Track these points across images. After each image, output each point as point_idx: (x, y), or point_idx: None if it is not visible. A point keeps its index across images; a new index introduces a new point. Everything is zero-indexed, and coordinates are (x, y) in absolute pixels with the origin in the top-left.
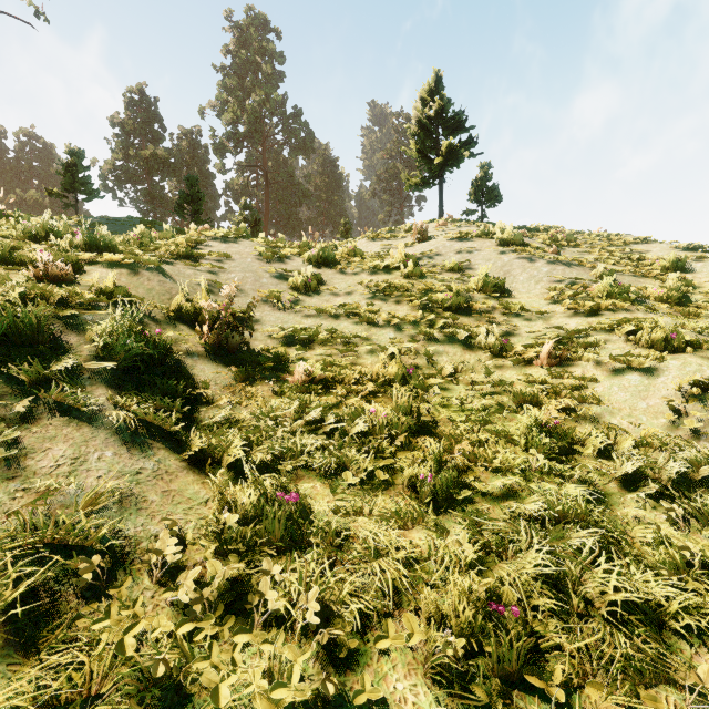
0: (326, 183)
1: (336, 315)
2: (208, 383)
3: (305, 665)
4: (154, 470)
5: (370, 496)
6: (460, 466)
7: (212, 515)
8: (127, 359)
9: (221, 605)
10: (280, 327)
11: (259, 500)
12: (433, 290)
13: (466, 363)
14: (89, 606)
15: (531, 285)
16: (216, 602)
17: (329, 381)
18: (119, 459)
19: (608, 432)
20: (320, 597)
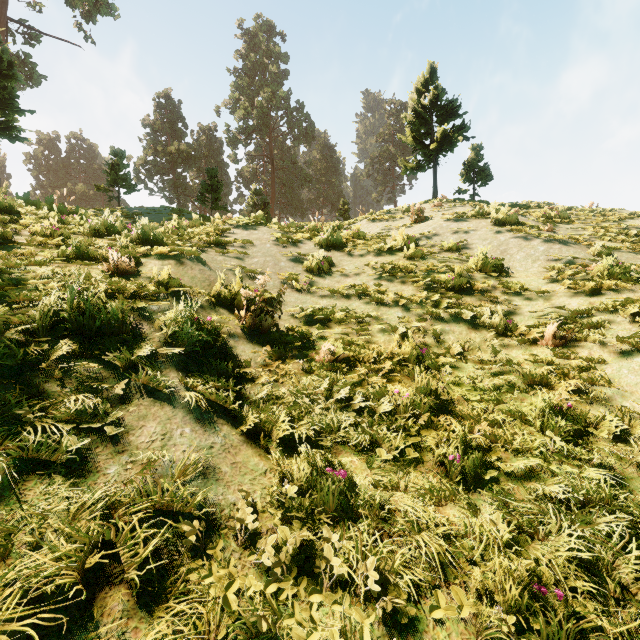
0: (325, 167)
1: (347, 295)
2: (249, 362)
3: (370, 626)
4: (222, 444)
5: (404, 473)
6: (481, 446)
7: (277, 488)
8: (189, 345)
9: (294, 568)
10: (300, 307)
11: (312, 474)
12: (435, 271)
13: (472, 342)
14: (195, 565)
15: (528, 263)
16: (290, 565)
17: (350, 360)
18: (195, 434)
19: (622, 416)
20: (376, 566)
